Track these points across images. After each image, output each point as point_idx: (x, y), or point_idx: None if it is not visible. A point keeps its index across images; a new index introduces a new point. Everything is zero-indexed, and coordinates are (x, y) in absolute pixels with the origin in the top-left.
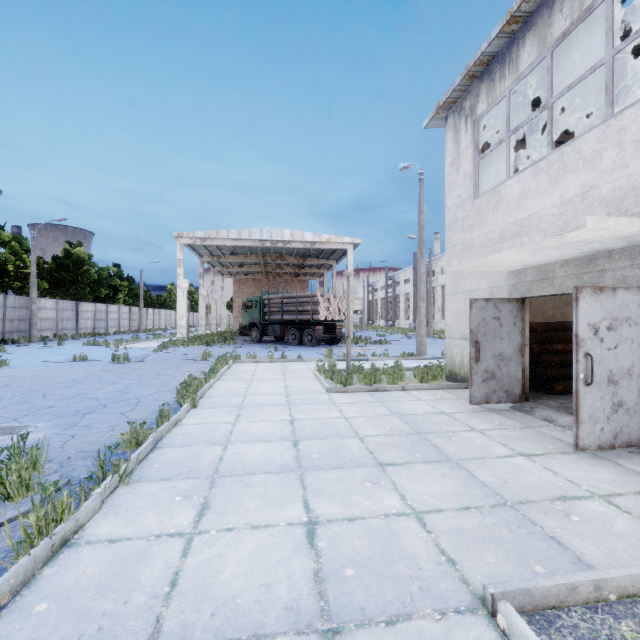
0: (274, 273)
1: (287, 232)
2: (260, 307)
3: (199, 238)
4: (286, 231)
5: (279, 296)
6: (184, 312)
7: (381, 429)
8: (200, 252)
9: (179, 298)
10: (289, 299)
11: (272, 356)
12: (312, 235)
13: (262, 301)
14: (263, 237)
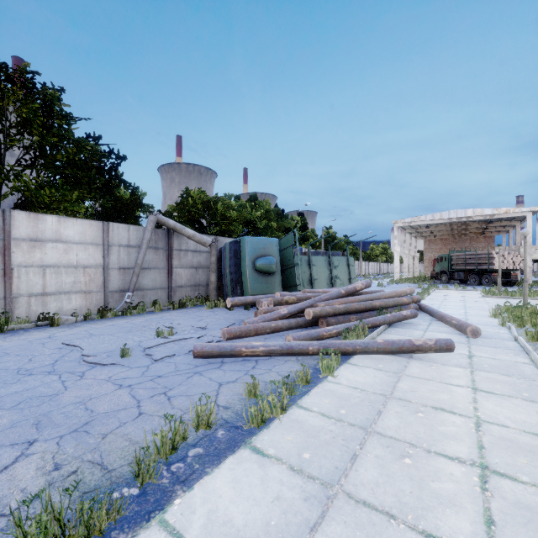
0: (459, 233)
1: (469, 211)
2: (448, 261)
3: (407, 222)
4: (468, 210)
5: (462, 254)
6: (398, 265)
7: (496, 302)
8: (404, 228)
9: (395, 257)
10: (470, 256)
11: (457, 287)
12: (491, 210)
13: (449, 257)
14: (450, 216)
